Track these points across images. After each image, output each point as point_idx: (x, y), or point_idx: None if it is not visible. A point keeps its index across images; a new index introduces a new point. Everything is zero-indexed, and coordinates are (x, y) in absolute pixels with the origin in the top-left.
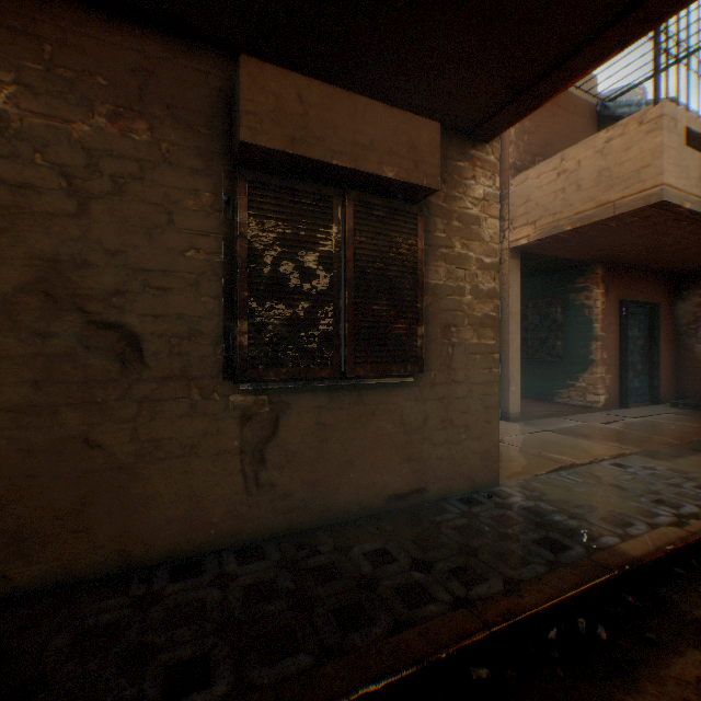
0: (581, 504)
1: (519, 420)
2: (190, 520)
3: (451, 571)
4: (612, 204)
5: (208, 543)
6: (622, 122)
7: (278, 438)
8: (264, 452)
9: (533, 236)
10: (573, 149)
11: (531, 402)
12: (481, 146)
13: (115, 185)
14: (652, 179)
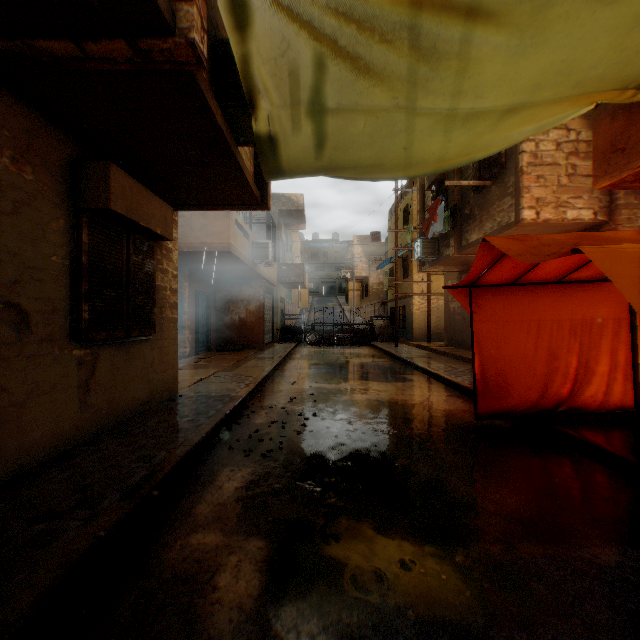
0: (217, 389)
1: None
2: (55, 434)
3: (196, 414)
4: (209, 245)
5: (64, 447)
6: None
7: (96, 376)
8: (90, 385)
9: None
10: None
11: None
12: (173, 211)
13: (16, 207)
14: (226, 239)
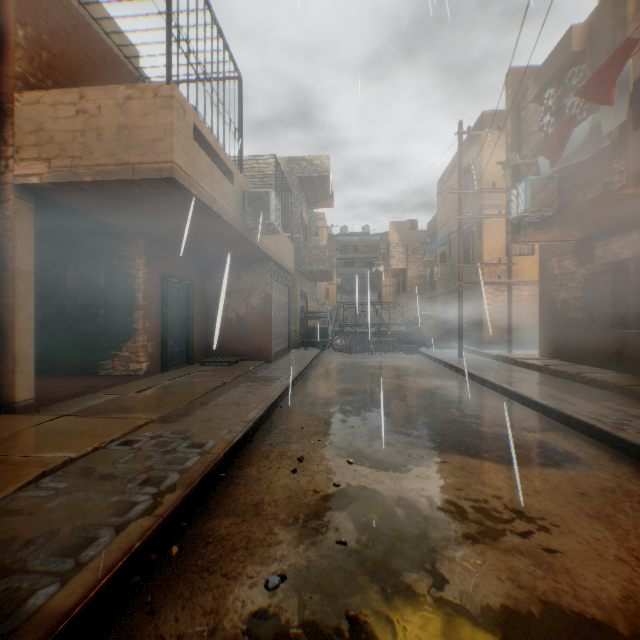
0: (39, 534)
1: (35, 407)
2: None
3: None
4: (134, 167)
5: None
6: (142, 86)
7: None
8: None
9: (50, 176)
10: (95, 91)
11: (70, 379)
12: None
13: None
14: (166, 154)
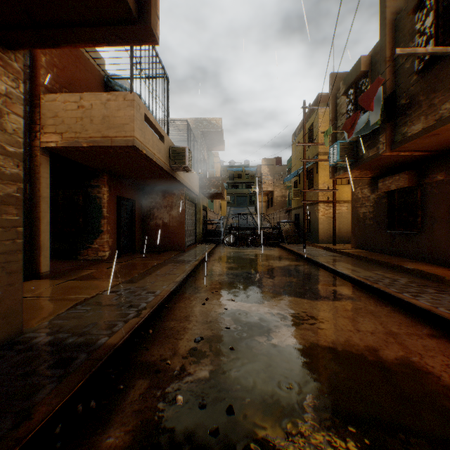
0: (89, 324)
1: (51, 276)
2: None
3: None
4: (111, 139)
5: None
6: (116, 93)
7: None
8: None
9: (62, 143)
10: (89, 95)
11: (62, 261)
12: (4, 49)
13: None
14: (130, 132)
